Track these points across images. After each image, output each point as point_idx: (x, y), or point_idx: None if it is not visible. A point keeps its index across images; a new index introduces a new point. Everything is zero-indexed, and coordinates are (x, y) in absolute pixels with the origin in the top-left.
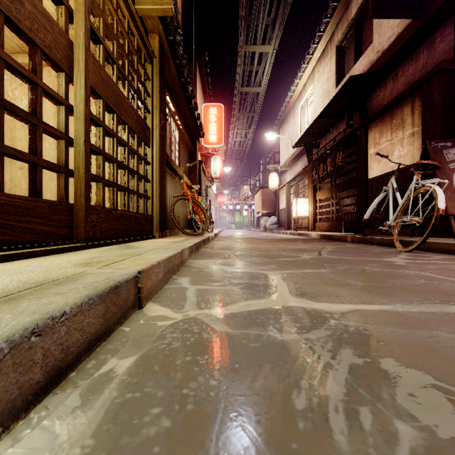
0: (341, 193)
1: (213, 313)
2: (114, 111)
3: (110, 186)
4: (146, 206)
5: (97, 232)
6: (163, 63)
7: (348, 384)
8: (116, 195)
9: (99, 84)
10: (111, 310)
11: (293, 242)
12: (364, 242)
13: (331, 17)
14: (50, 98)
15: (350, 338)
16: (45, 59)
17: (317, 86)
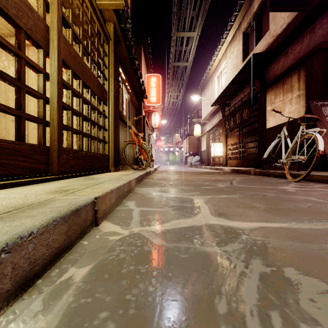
0: (246, 139)
1: (152, 230)
2: (80, 78)
3: (77, 133)
4: (104, 148)
5: (67, 168)
6: (116, 44)
7: (259, 291)
8: (81, 140)
9: (69, 58)
10: (73, 228)
11: (211, 174)
12: (263, 174)
13: (239, 11)
14: (32, 68)
15: (258, 250)
16: (27, 38)
17: (229, 61)
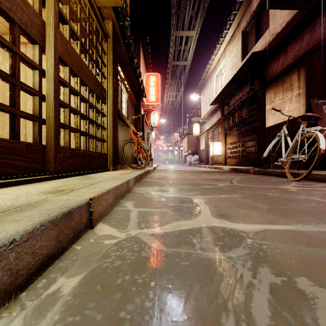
0: (245, 138)
1: (151, 233)
2: (78, 75)
3: (74, 132)
4: (102, 147)
5: (64, 167)
6: (115, 42)
7: (271, 306)
8: (79, 138)
9: (66, 54)
10: (65, 232)
11: (211, 173)
12: (263, 173)
13: (238, 10)
14: (27, 64)
15: (265, 256)
16: (22, 34)
17: (228, 60)
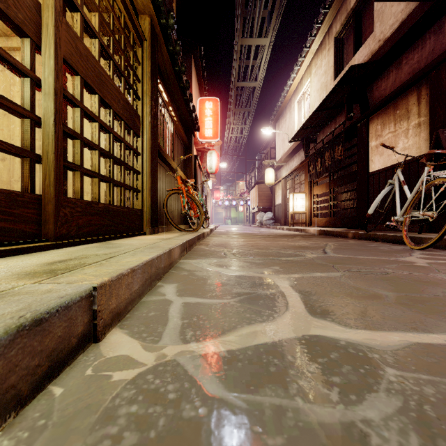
0: (339, 188)
1: (203, 352)
2: (95, 91)
3: (91, 176)
4: (135, 200)
5: (72, 229)
6: (154, 47)
7: None
8: (98, 186)
9: (76, 57)
10: (25, 365)
11: (291, 238)
12: (367, 238)
13: (329, 8)
14: (9, 66)
15: (440, 418)
16: (1, 18)
17: (314, 79)
